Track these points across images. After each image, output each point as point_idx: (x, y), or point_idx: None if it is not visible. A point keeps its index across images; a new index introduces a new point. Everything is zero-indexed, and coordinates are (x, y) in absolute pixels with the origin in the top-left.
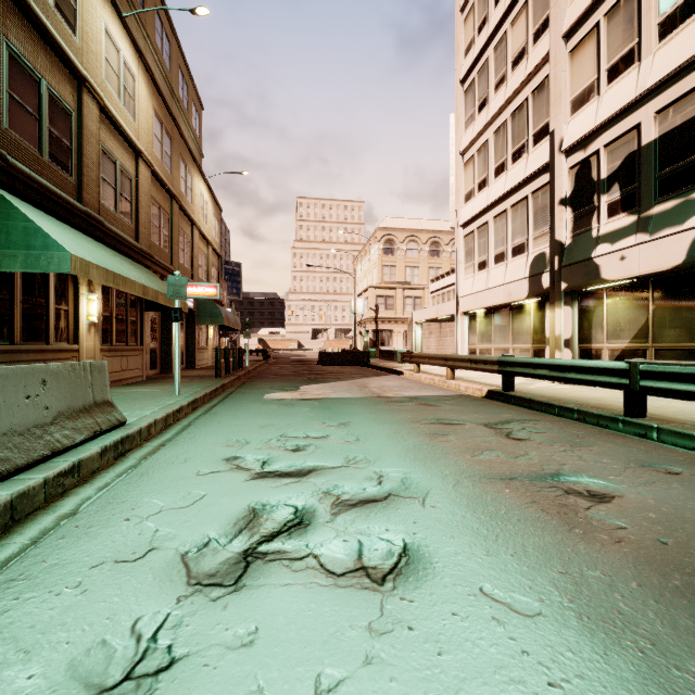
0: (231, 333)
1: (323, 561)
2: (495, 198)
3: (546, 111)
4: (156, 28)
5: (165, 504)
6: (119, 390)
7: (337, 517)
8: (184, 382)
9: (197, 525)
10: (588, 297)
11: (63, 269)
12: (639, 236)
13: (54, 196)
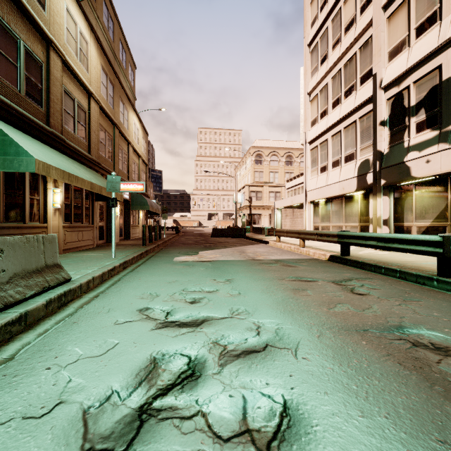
0: (155, 216)
1: (210, 422)
2: (333, 122)
3: (370, 60)
4: (104, 13)
5: (83, 352)
6: (75, 254)
7: (223, 368)
8: (120, 249)
9: (104, 375)
10: (400, 189)
11: (30, 169)
12: (440, 145)
13: (28, 120)
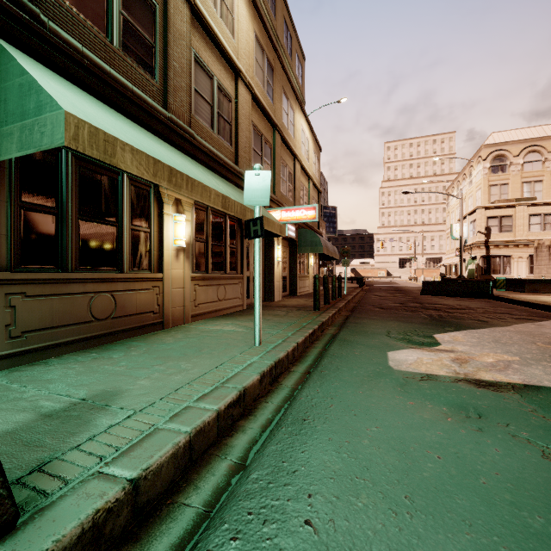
0: (329, 264)
1: None
2: None
3: None
4: None
5: None
6: (206, 325)
7: None
8: (278, 316)
9: None
10: None
11: (56, 141)
12: None
13: (118, 84)
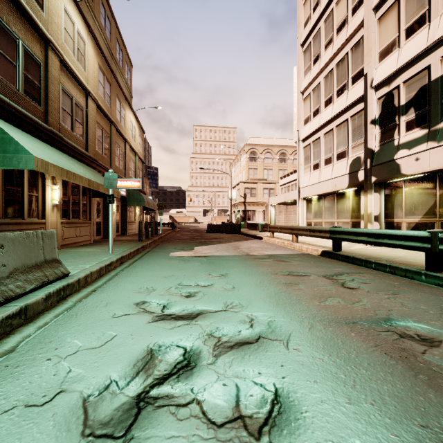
0: (152, 212)
1: (205, 409)
2: (325, 121)
3: (361, 60)
4: (101, 13)
5: (82, 344)
6: (73, 250)
7: (218, 359)
8: (117, 244)
9: (103, 365)
10: (391, 186)
11: (29, 167)
12: (429, 143)
13: (27, 118)
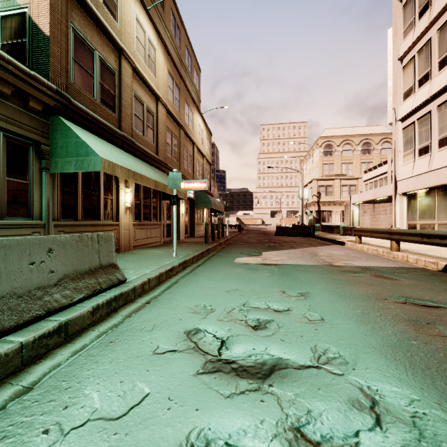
0: (219, 214)
1: None
2: (440, 87)
3: None
4: (171, 22)
5: (100, 405)
6: (143, 251)
7: None
8: (183, 246)
9: None
10: None
11: (96, 169)
12: None
13: (101, 124)
